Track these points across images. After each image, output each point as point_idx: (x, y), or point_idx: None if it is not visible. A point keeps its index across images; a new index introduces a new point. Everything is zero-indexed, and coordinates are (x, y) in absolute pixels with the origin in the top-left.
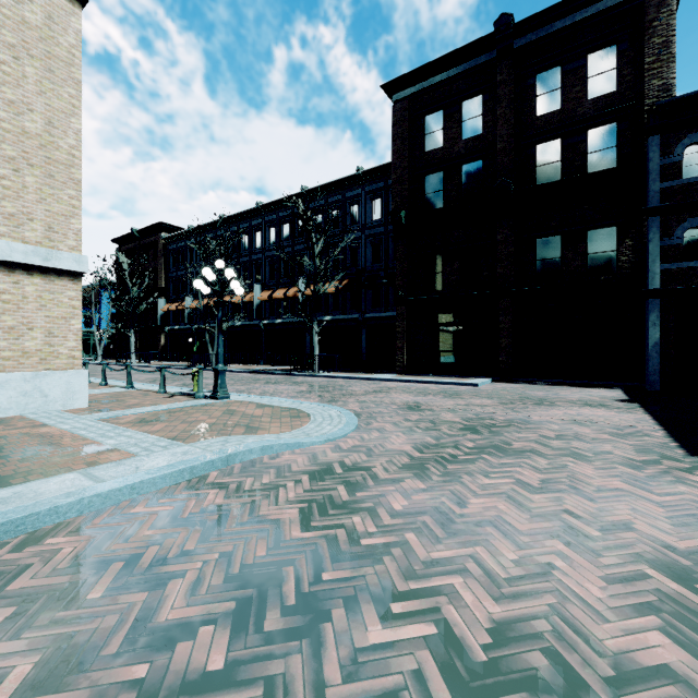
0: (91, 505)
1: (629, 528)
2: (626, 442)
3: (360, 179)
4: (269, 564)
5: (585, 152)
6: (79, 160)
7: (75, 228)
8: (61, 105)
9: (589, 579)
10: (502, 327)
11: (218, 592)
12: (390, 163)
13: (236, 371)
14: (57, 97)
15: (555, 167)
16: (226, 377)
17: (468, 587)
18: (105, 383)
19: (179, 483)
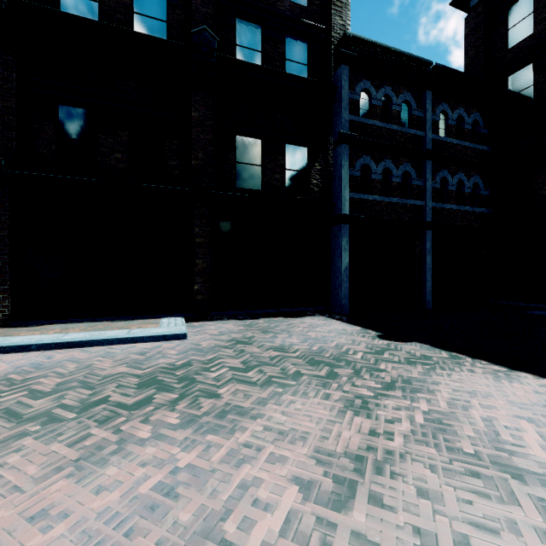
0: None
1: None
2: None
3: None
4: None
5: (284, 54)
6: None
7: None
8: None
9: None
10: (198, 242)
11: None
12: None
13: None
14: None
15: (256, 56)
16: None
17: None
18: None
19: None
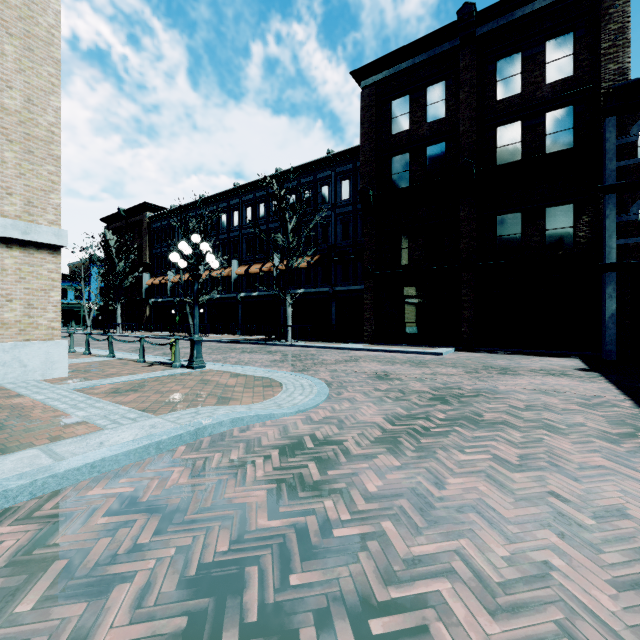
0: (45, 487)
1: (624, 514)
2: (596, 413)
3: (330, 161)
4: (231, 562)
5: (543, 133)
6: (58, 137)
7: (55, 203)
8: (40, 83)
9: (595, 584)
10: (464, 299)
11: (169, 603)
12: (359, 146)
13: (214, 340)
14: (36, 75)
15: (515, 148)
16: (204, 347)
17: (457, 595)
18: (88, 352)
19: (144, 459)
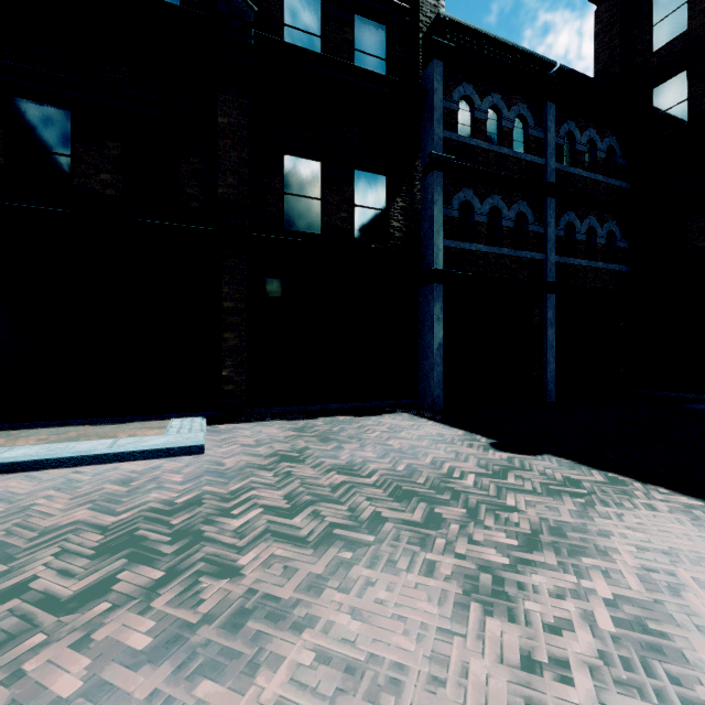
0: None
1: None
2: None
3: None
4: None
5: (353, 42)
6: None
7: None
8: None
9: None
10: (228, 308)
11: None
12: None
13: None
14: None
15: (313, 43)
16: None
17: None
18: None
19: None
